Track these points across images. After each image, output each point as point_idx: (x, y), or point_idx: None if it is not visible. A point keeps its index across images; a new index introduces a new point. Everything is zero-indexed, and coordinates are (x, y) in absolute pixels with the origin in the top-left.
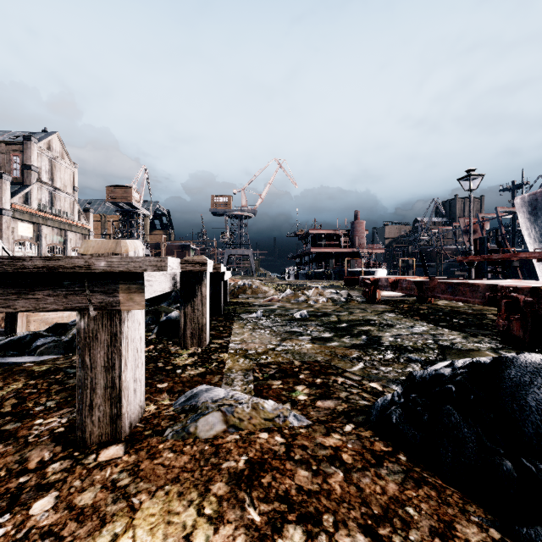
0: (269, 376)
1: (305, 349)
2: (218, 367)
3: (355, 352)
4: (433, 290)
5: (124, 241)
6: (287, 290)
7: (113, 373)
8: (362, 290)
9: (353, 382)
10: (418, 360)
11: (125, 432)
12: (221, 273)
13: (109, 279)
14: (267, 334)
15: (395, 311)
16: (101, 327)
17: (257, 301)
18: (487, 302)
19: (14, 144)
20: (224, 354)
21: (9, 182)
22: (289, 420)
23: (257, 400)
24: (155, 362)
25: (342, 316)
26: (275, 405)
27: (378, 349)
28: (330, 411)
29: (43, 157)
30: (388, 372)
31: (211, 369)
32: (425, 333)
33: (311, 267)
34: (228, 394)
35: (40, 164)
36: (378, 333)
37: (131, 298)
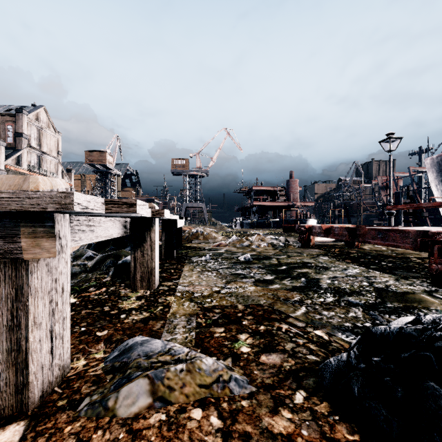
0: (212, 322)
1: (248, 291)
2: (162, 311)
3: (296, 295)
4: (363, 236)
5: (34, 177)
6: (233, 237)
7: (19, 333)
8: (296, 236)
9: (297, 329)
10: (359, 304)
11: (34, 403)
12: (174, 221)
13: (7, 221)
14: (213, 277)
15: (327, 254)
16: (3, 278)
17: (207, 246)
18: (419, 247)
19: (8, 115)
20: (171, 297)
21: (4, 147)
22: (229, 387)
23: (196, 356)
24: (102, 305)
25: (281, 259)
26: (214, 365)
27: (317, 292)
28: (276, 369)
29: (32, 126)
30: (331, 317)
31: (155, 314)
32: (359, 275)
33: (253, 217)
34: (165, 347)
35: (29, 132)
36: (315, 275)
37: (38, 244)
